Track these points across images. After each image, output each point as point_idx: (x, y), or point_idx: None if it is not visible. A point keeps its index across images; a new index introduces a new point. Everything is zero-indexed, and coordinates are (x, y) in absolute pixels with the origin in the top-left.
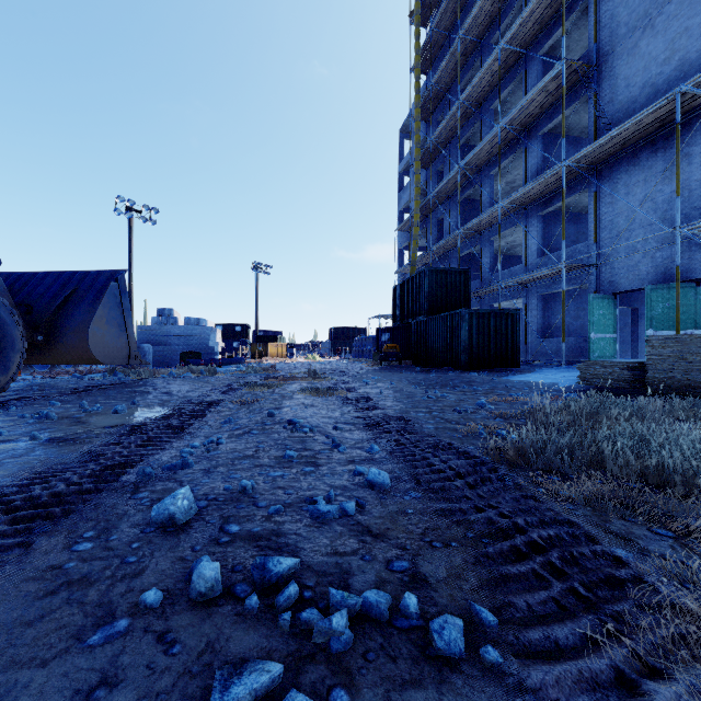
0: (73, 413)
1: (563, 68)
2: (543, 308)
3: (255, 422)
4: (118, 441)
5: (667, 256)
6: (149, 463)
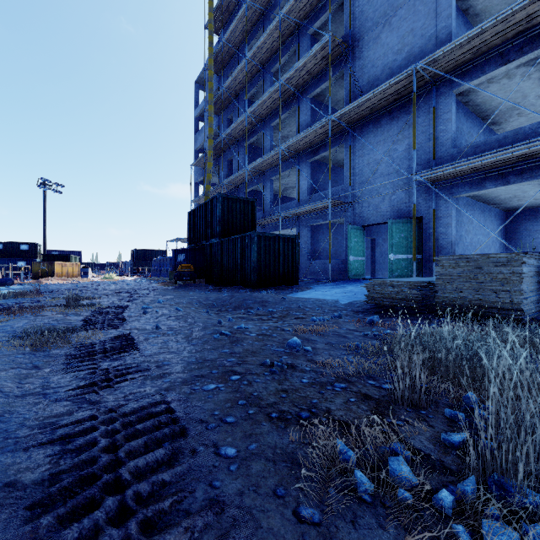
0: None
1: (330, 39)
2: (311, 236)
3: None
4: None
5: (400, 199)
6: None
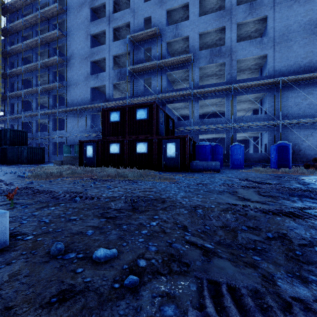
0: None
1: (57, 85)
2: (54, 146)
3: None
4: None
5: (79, 138)
6: None
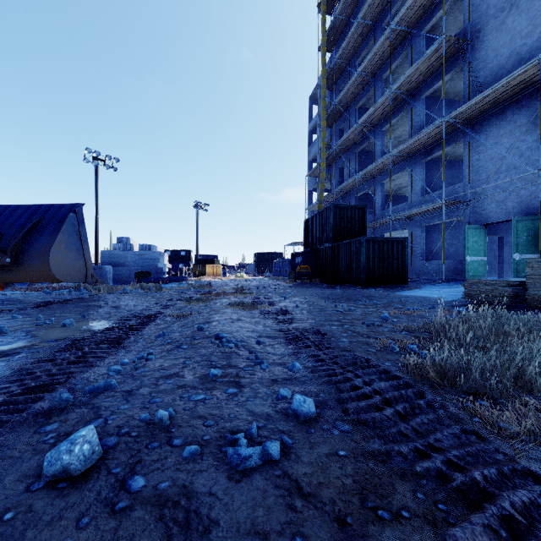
0: (27, 326)
1: (443, 42)
2: (425, 236)
3: (186, 336)
4: (52, 358)
5: (530, 194)
6: (74, 383)
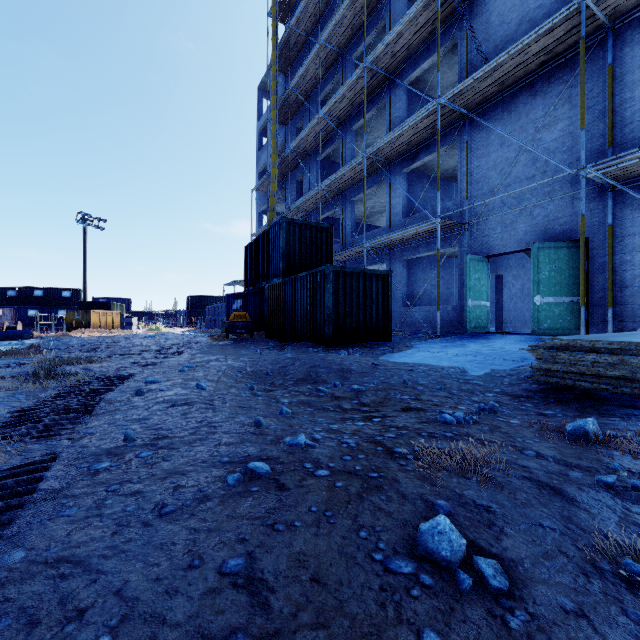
0: None
1: None
2: (407, 274)
3: None
4: None
5: (548, 213)
6: None
